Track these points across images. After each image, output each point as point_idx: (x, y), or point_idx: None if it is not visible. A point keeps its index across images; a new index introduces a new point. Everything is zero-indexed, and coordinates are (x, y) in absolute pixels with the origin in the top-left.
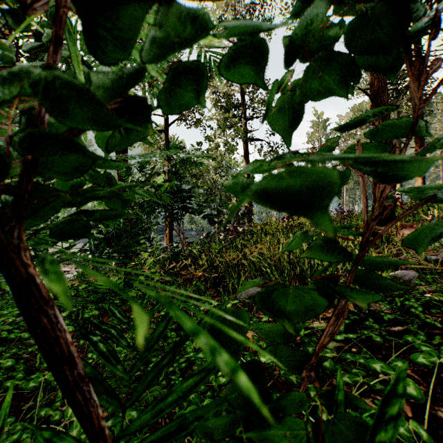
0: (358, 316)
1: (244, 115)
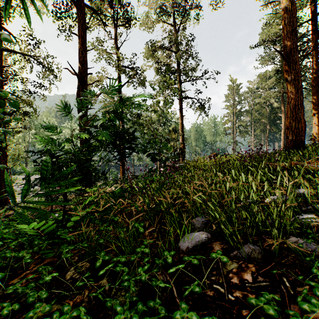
0: None
1: (179, 79)
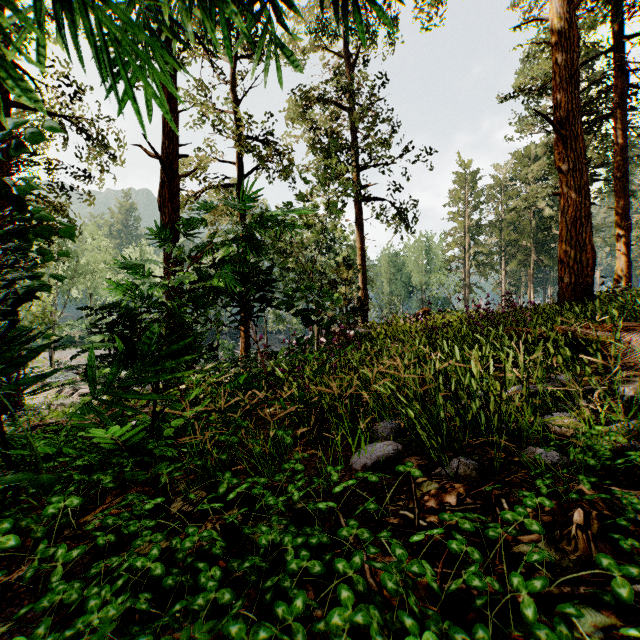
0: (634, 540)
1: (356, 162)
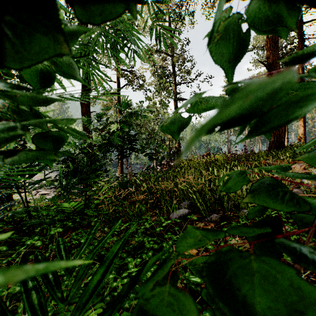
0: None
1: (175, 81)
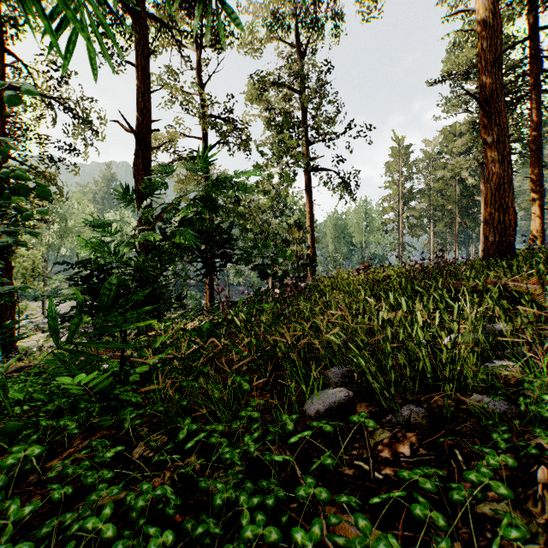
0: None
1: (306, 138)
